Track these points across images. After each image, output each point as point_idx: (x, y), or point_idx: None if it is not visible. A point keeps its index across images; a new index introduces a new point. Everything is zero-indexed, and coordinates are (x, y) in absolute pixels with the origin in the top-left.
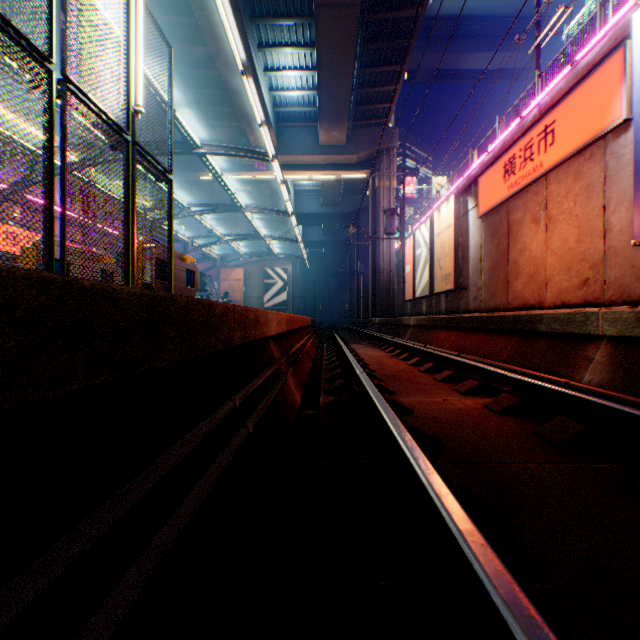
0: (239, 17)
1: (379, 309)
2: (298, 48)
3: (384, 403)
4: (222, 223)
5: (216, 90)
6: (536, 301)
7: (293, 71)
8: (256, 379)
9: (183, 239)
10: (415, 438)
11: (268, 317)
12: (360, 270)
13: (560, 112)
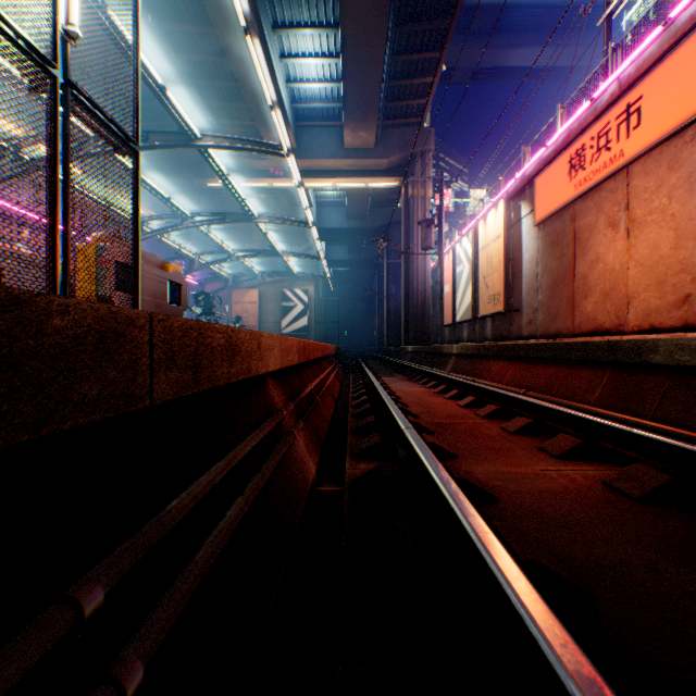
0: None
1: (413, 335)
2: (319, 29)
3: (474, 514)
4: (234, 238)
5: (225, 81)
6: (614, 324)
7: (314, 58)
8: (210, 472)
9: (188, 255)
10: (535, 583)
11: (262, 343)
12: (390, 292)
13: (649, 84)
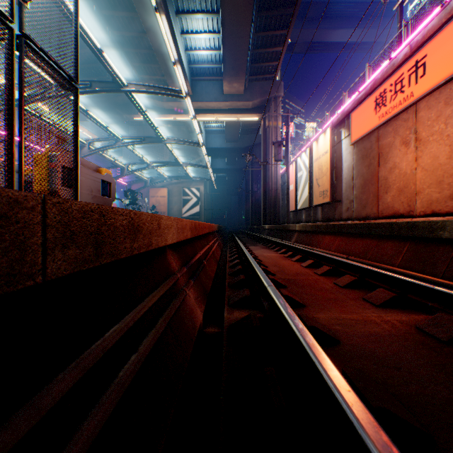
0: None
1: (269, 218)
2: (207, 14)
3: (333, 370)
4: (151, 154)
5: (144, 50)
6: (406, 210)
7: (203, 34)
8: (105, 337)
9: (120, 165)
10: (384, 427)
11: (161, 223)
12: (254, 189)
13: (432, 46)
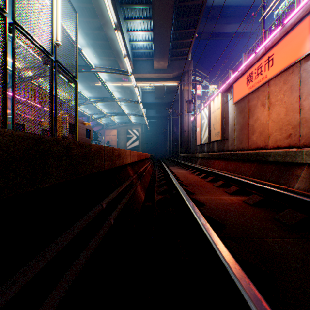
0: (114, 4)
1: (183, 149)
2: (143, 20)
3: (191, 202)
4: (106, 107)
5: (103, 41)
6: (263, 145)
7: (141, 32)
8: (118, 189)
9: (87, 115)
10: (208, 222)
11: (126, 153)
12: (174, 130)
13: (276, 49)
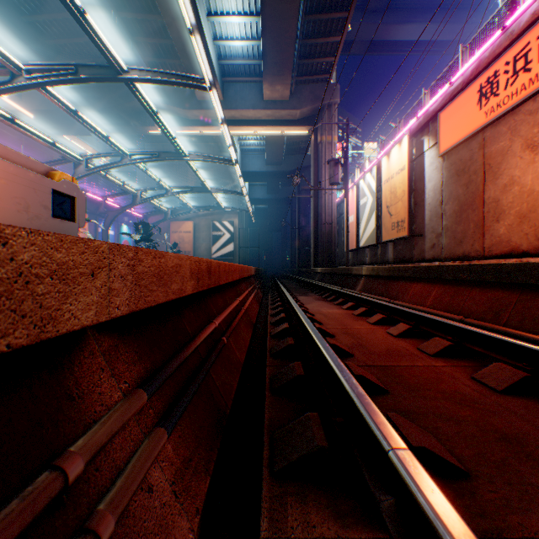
0: None
1: (321, 259)
2: None
3: None
4: (173, 179)
5: (160, 39)
6: (533, 246)
7: (237, 17)
8: None
9: (131, 191)
10: None
11: None
12: (301, 223)
13: None
